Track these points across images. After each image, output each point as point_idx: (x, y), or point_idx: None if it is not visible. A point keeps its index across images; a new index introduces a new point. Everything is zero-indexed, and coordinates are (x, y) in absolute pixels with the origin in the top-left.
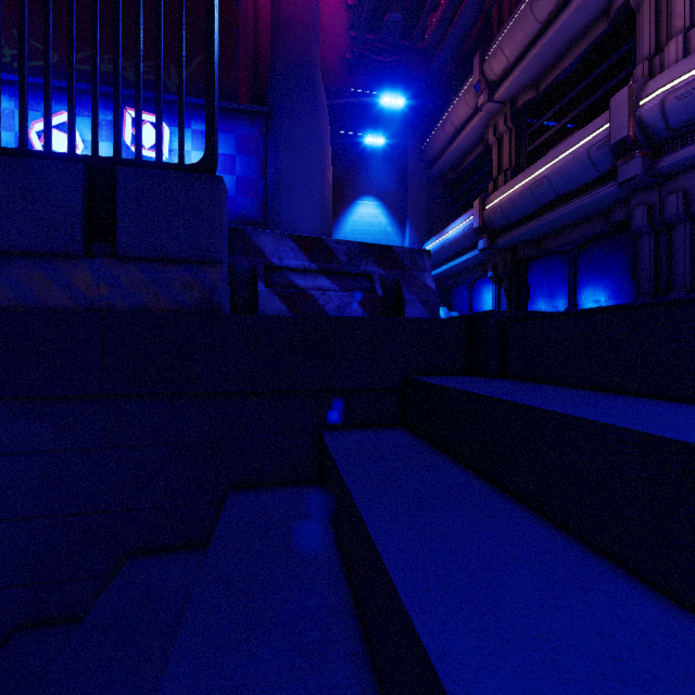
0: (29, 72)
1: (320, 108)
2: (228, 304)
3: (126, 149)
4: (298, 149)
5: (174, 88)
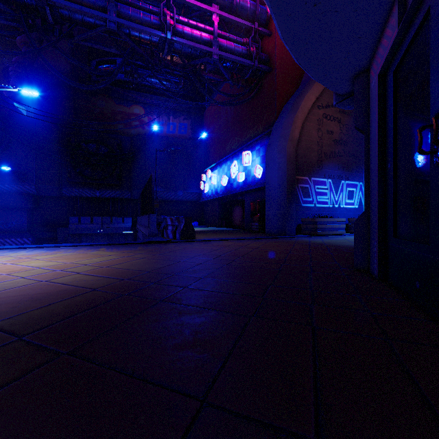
0: (237, 148)
1: (290, 112)
2: (157, 233)
3: (244, 165)
4: (271, 145)
5: (260, 132)
